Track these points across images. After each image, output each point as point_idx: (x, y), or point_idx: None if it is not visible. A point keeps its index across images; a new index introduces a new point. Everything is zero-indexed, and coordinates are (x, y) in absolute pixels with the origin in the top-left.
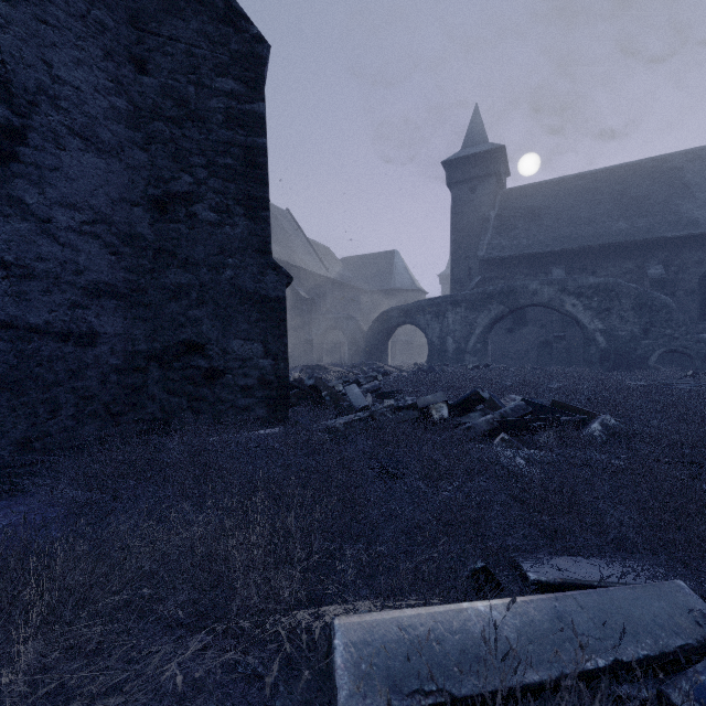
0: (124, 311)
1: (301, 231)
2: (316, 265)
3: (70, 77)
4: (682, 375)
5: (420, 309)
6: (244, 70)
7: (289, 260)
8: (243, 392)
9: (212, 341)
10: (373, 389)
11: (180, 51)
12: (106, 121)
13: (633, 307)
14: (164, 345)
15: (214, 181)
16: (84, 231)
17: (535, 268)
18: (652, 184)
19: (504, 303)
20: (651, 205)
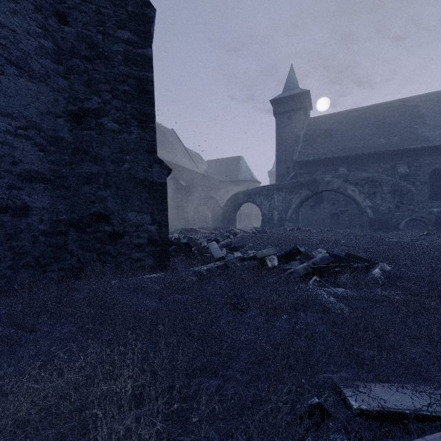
0: (50, 192)
1: (181, 143)
2: (190, 164)
3: (7, 22)
4: (420, 234)
5: (257, 193)
6: (137, 25)
7: (173, 161)
8: (136, 248)
9: (114, 213)
10: (227, 245)
11: (91, 10)
12: (36, 56)
13: (390, 192)
14: (80, 216)
15: (116, 102)
16: (19, 133)
17: (328, 167)
18: (400, 116)
19: (309, 189)
20: (400, 128)
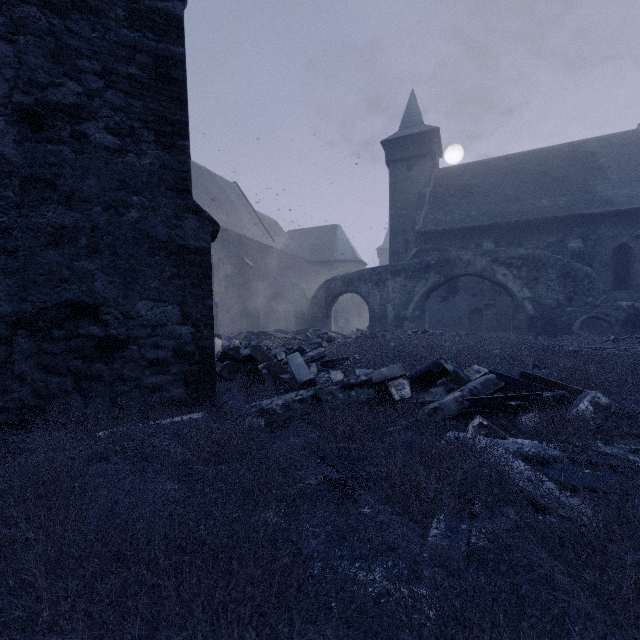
0: None
1: (249, 203)
2: (262, 235)
3: None
4: (604, 340)
5: (362, 278)
6: None
7: (236, 230)
8: (152, 367)
9: (109, 302)
10: (317, 357)
11: None
12: None
13: (559, 277)
14: (39, 307)
15: (113, 94)
16: None
17: (467, 241)
18: (570, 166)
19: (440, 273)
20: (570, 185)
